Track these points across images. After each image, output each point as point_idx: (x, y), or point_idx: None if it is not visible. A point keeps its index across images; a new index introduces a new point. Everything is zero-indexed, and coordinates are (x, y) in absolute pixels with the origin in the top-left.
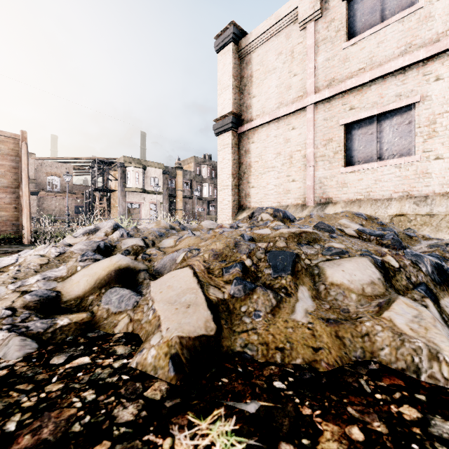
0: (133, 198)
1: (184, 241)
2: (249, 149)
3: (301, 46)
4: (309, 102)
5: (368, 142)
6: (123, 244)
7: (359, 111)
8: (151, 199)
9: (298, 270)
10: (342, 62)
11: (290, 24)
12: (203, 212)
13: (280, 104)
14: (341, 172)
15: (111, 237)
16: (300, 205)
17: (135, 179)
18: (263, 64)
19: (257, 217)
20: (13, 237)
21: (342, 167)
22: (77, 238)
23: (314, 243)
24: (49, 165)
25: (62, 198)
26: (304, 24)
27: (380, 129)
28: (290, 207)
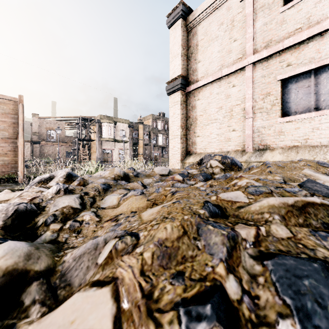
0: (107, 146)
1: (127, 202)
2: (195, 105)
3: (240, 15)
4: (248, 62)
5: (305, 94)
6: (53, 205)
7: (296, 67)
8: (120, 146)
9: None
10: (279, 24)
11: None
12: (159, 156)
13: (221, 66)
14: (278, 122)
15: (45, 194)
16: (240, 151)
17: (108, 131)
18: (207, 34)
19: (206, 163)
20: (10, 177)
21: (279, 117)
22: (12, 193)
23: None
24: (48, 122)
25: (56, 146)
26: None
27: (317, 82)
28: (230, 153)
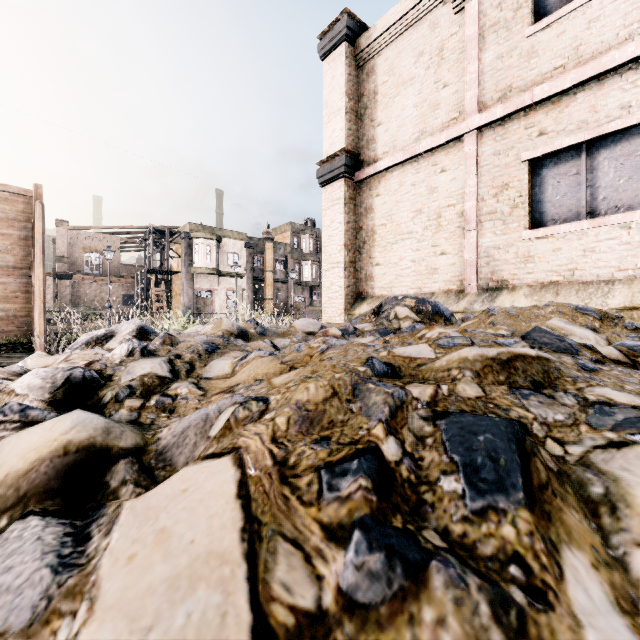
0: (203, 283)
1: (249, 367)
2: (372, 206)
3: (455, 39)
4: (469, 127)
5: (571, 188)
6: (125, 372)
7: (555, 138)
8: (228, 284)
9: (541, 483)
10: (525, 58)
11: (437, 6)
12: (304, 303)
13: (421, 133)
14: (523, 239)
15: (109, 356)
16: (454, 293)
17: (206, 255)
18: (394, 72)
19: (387, 312)
20: (19, 341)
21: (526, 230)
22: (51, 357)
23: (548, 385)
24: (87, 237)
25: (104, 283)
26: (460, 3)
27: (592, 165)
28: (437, 295)
